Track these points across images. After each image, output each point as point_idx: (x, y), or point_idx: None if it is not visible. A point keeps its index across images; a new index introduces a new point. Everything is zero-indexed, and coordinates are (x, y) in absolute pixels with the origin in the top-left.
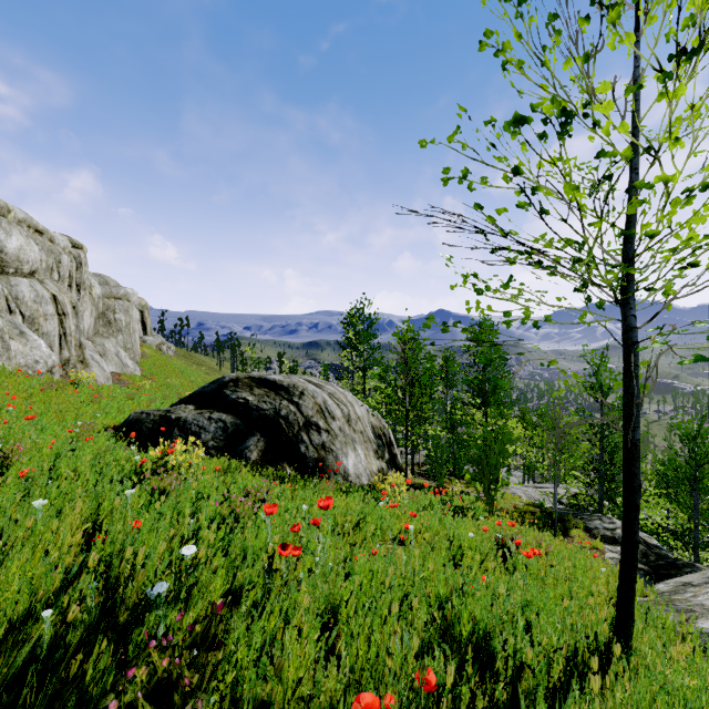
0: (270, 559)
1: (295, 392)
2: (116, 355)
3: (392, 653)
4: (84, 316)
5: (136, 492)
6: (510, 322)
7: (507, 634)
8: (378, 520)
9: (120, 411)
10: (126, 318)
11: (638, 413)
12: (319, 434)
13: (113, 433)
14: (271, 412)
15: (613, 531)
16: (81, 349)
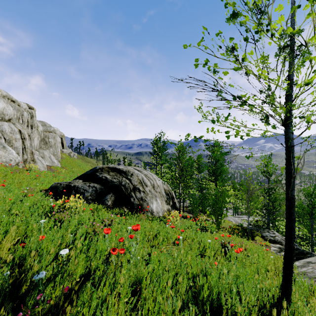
0: (110, 254)
1: (128, 174)
2: (49, 157)
3: (166, 311)
4: (34, 140)
5: (47, 221)
6: (228, 136)
7: (228, 296)
8: (165, 233)
9: (49, 183)
10: (54, 141)
11: (294, 182)
12: (140, 193)
13: (44, 193)
14: (118, 183)
15: (274, 237)
16: (32, 154)
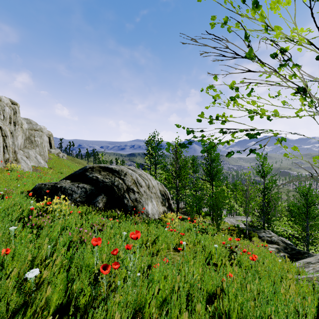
0: None
1: (122, 173)
2: (35, 157)
3: None
4: (18, 138)
5: (20, 227)
6: (252, 117)
7: None
8: (165, 238)
9: (33, 184)
10: (41, 140)
11: None
12: (134, 194)
13: (26, 195)
14: (110, 183)
15: (271, 237)
16: (15, 154)
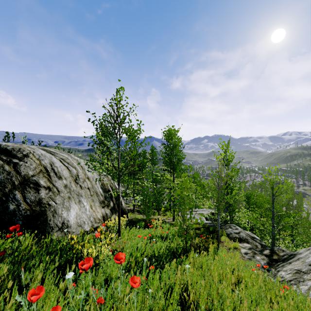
0: None
1: (17, 154)
2: None
3: None
4: None
5: None
6: None
7: None
8: None
9: None
10: None
11: None
12: (37, 192)
13: None
14: None
15: (239, 234)
16: None
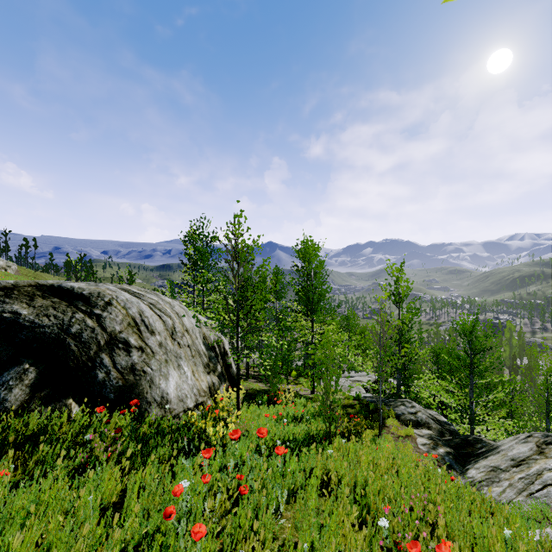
0: None
1: (98, 302)
2: None
3: None
4: None
5: None
6: None
7: None
8: None
9: None
10: None
11: None
12: (128, 354)
13: None
14: (55, 329)
15: (416, 414)
16: None
